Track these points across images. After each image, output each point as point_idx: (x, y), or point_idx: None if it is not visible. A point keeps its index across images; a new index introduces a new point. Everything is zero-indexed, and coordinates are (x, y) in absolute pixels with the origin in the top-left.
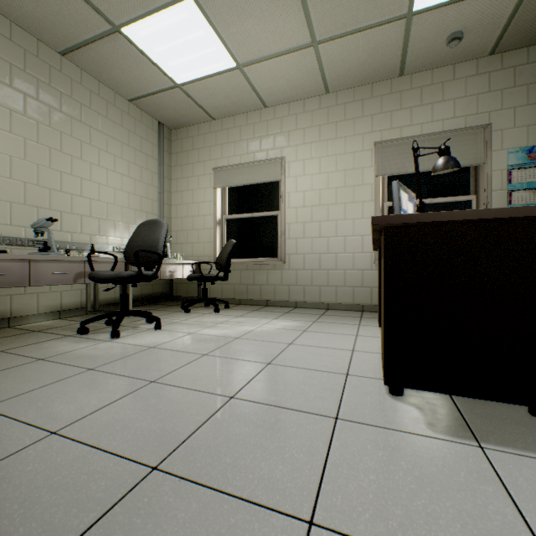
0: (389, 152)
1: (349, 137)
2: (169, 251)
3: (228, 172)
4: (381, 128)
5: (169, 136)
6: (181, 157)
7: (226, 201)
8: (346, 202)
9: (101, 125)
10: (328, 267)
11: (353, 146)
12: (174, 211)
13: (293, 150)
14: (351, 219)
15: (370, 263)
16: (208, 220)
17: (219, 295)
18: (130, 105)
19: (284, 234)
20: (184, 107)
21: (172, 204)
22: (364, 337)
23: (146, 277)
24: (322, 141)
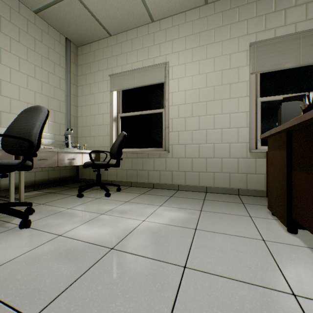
0: (263, 51)
1: (226, 41)
2: (70, 142)
3: (121, 78)
4: (256, 30)
5: (76, 51)
6: (85, 67)
7: (121, 102)
8: (223, 98)
9: (3, 27)
10: (206, 155)
11: (229, 48)
12: (80, 111)
13: (176, 56)
14: (227, 113)
15: (245, 152)
16: (106, 118)
17: (114, 178)
18: (36, 17)
19: (168, 128)
20: (84, 21)
21: (79, 106)
22: (276, 244)
23: (2, 167)
24: (201, 46)
